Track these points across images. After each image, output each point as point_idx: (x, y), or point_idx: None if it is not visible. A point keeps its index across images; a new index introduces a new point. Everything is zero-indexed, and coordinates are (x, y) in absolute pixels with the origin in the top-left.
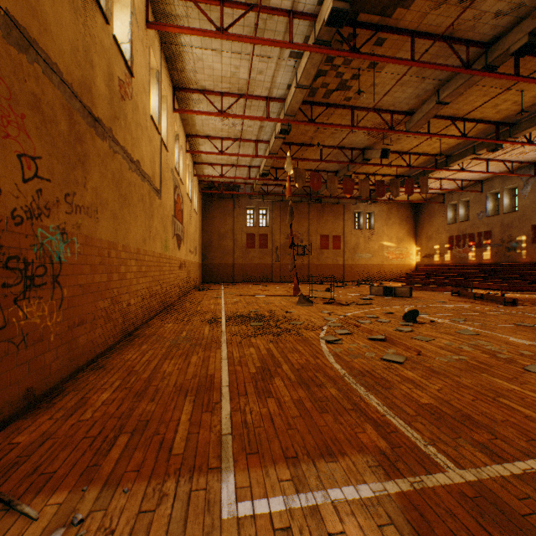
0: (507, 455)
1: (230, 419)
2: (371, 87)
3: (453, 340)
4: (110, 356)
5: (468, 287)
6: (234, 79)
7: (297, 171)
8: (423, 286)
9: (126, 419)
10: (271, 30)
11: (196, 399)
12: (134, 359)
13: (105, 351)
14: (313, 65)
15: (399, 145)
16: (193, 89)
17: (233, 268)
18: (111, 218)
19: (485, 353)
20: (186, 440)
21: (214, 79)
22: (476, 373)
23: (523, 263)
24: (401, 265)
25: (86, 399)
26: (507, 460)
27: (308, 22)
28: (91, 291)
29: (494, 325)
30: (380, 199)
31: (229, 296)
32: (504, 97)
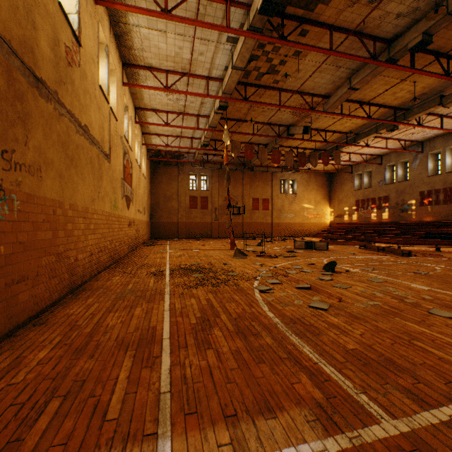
0: (431, 400)
1: (170, 374)
2: (296, 72)
3: (366, 287)
4: (54, 310)
5: (371, 241)
6: (177, 59)
7: (233, 142)
8: (336, 241)
9: (61, 380)
10: (211, 16)
11: (136, 354)
12: (78, 313)
13: (50, 305)
14: (247, 49)
15: (317, 123)
16: (140, 65)
17: (178, 226)
18: (57, 177)
19: (394, 299)
20: (122, 401)
21: (160, 58)
22: (391, 318)
23: (413, 222)
24: (318, 224)
25: (21, 358)
26: (432, 405)
27: (243, 10)
28: (34, 248)
29: (397, 273)
30: (302, 169)
31: (174, 250)
32: (401, 86)
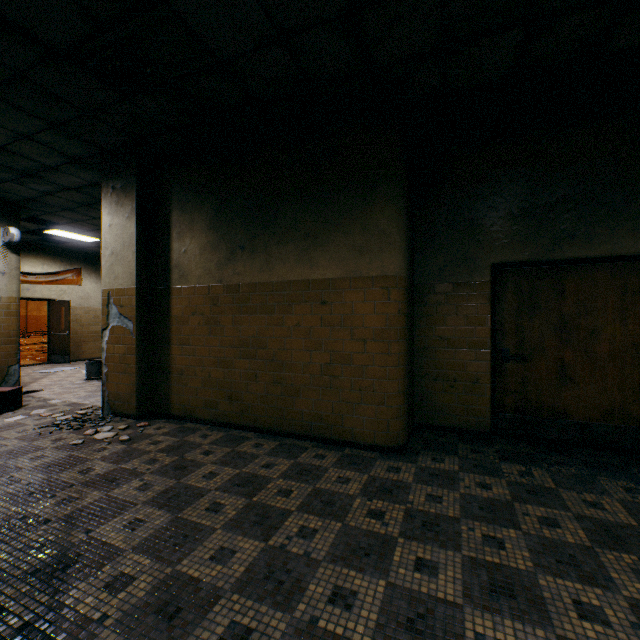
0: None
1: None
2: None
3: None
4: None
5: None
6: None
7: None
8: None
9: None
10: None
11: None
12: None
13: None
14: None
15: None
16: None
17: None
18: None
19: None
20: None
21: None
22: None
23: None
24: None
25: None
26: None
27: None
28: None
29: None
30: None
31: None
32: None
